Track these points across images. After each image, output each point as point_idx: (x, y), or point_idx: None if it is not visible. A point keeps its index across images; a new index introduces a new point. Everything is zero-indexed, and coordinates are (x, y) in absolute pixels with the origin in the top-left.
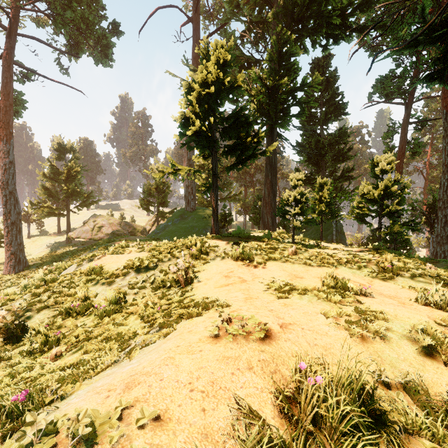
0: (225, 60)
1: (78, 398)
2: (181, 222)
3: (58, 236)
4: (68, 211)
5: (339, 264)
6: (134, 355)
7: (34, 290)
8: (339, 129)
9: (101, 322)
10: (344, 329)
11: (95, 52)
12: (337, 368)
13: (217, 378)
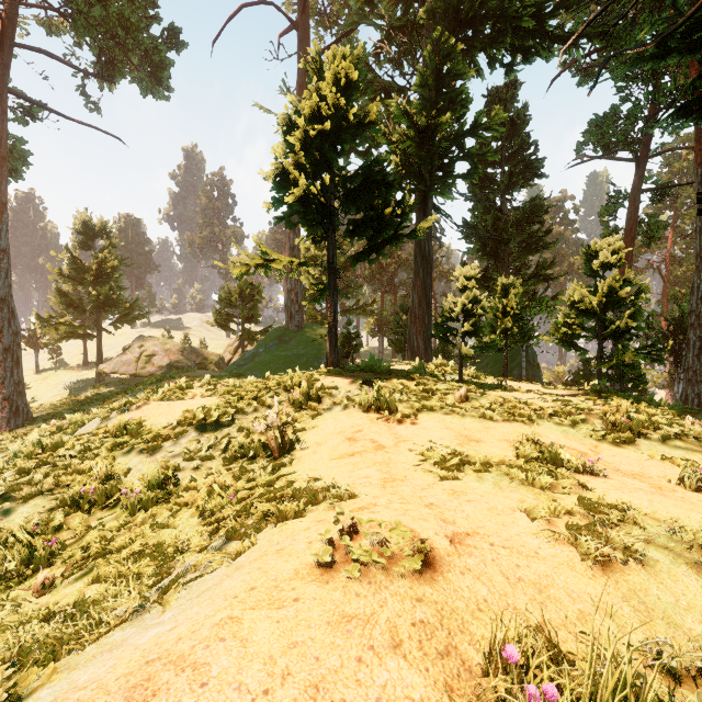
0: (348, 79)
1: None
2: (280, 347)
3: (84, 370)
4: (100, 330)
5: (539, 418)
6: (170, 599)
7: (21, 464)
8: (531, 201)
9: (132, 521)
10: (566, 542)
11: (141, 75)
12: (589, 663)
13: (326, 674)
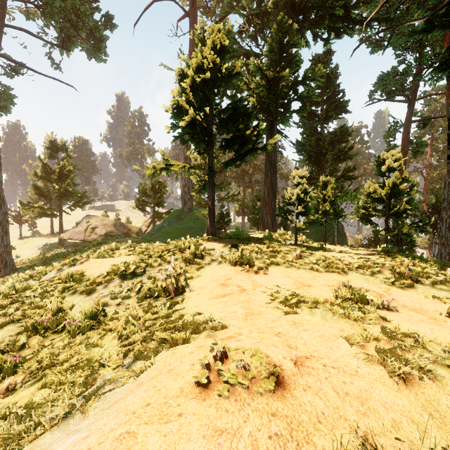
0: (222, 45)
1: None
2: (177, 223)
3: (51, 237)
4: (61, 211)
5: (349, 270)
6: (89, 408)
7: (0, 301)
8: (340, 128)
9: (73, 341)
10: (376, 362)
11: (87, 46)
12: None
13: None
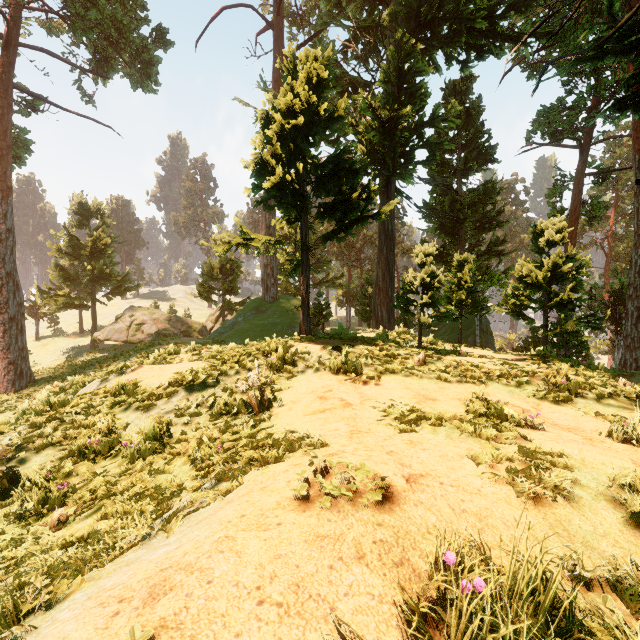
0: (319, 78)
1: (70, 611)
2: (257, 317)
3: (79, 337)
4: (94, 301)
5: (489, 380)
6: (173, 527)
7: (33, 419)
8: (485, 184)
9: (132, 468)
10: (505, 483)
11: (132, 71)
12: (509, 564)
13: (305, 576)
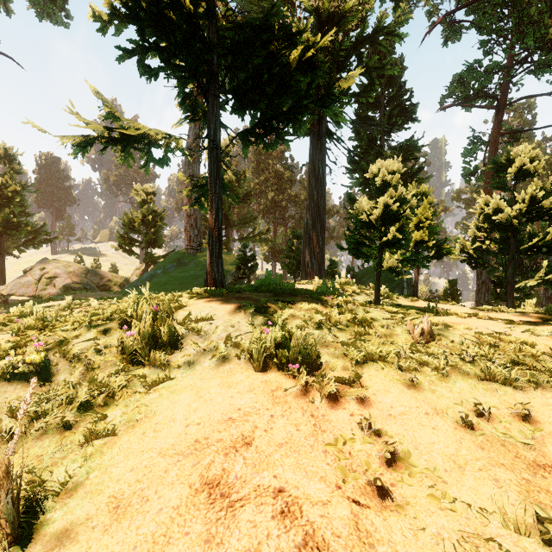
0: None
1: None
2: (178, 269)
3: None
4: (2, 253)
5: None
6: None
7: None
8: (407, 140)
9: None
10: None
11: None
12: None
13: None
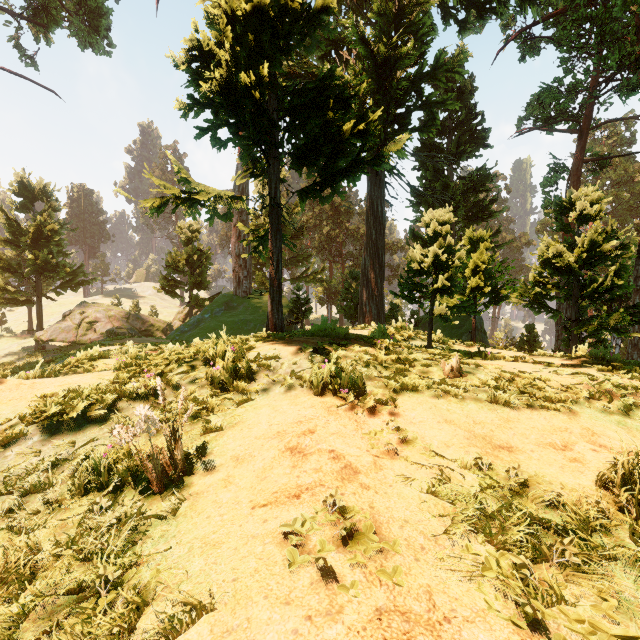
0: None
1: None
2: (226, 313)
3: (27, 337)
4: (40, 296)
5: (571, 401)
6: None
7: None
8: (478, 170)
9: None
10: None
11: (75, 21)
12: None
13: None
